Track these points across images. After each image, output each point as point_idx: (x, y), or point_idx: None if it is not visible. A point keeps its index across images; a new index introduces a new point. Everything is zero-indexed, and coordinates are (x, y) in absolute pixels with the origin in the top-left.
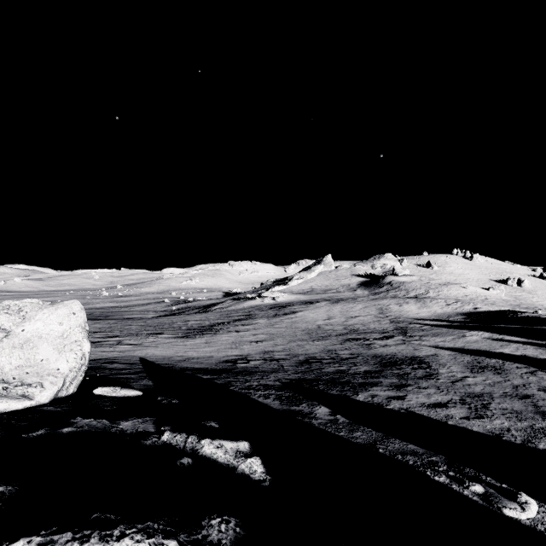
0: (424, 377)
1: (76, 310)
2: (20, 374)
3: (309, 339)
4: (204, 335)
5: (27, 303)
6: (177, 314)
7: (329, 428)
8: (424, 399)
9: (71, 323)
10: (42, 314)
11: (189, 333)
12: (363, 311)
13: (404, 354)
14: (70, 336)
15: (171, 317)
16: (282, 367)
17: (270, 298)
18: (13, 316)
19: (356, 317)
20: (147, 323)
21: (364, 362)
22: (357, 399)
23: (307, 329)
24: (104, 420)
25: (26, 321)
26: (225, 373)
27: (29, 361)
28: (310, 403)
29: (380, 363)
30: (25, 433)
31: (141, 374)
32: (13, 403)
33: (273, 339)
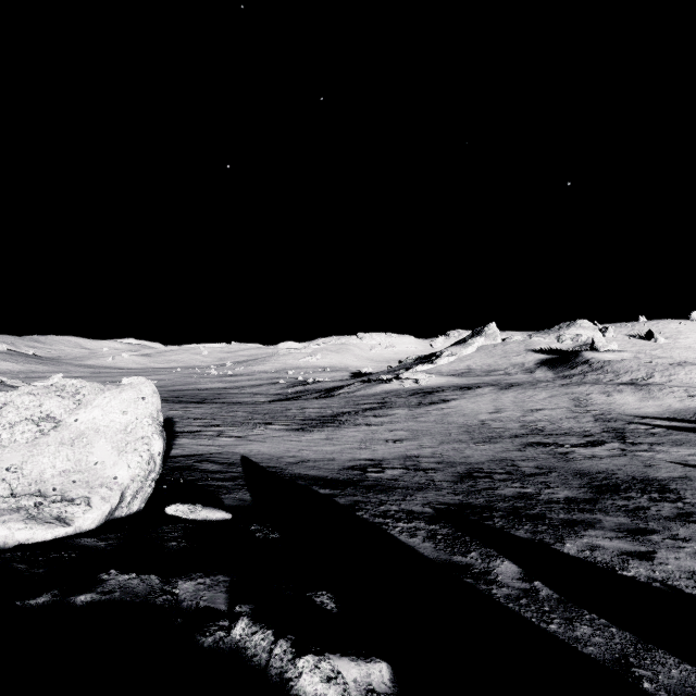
0: (677, 517)
1: (146, 393)
2: (64, 484)
3: (469, 440)
4: (324, 428)
5: (87, 383)
6: (294, 398)
7: (527, 611)
8: (692, 563)
9: (138, 412)
10: (102, 398)
11: (306, 425)
12: (549, 402)
13: (629, 473)
14: (136, 430)
15: (286, 403)
16: (433, 482)
17: (411, 380)
18: (66, 401)
19: (538, 411)
20: (256, 410)
21: (562, 482)
22: (564, 552)
23: (465, 426)
24: (153, 575)
25: (81, 407)
26: (351, 486)
27: (79, 464)
28: (485, 553)
29: (589, 486)
30: (22, 598)
31: (238, 482)
32: (39, 531)
33: (417, 439)
